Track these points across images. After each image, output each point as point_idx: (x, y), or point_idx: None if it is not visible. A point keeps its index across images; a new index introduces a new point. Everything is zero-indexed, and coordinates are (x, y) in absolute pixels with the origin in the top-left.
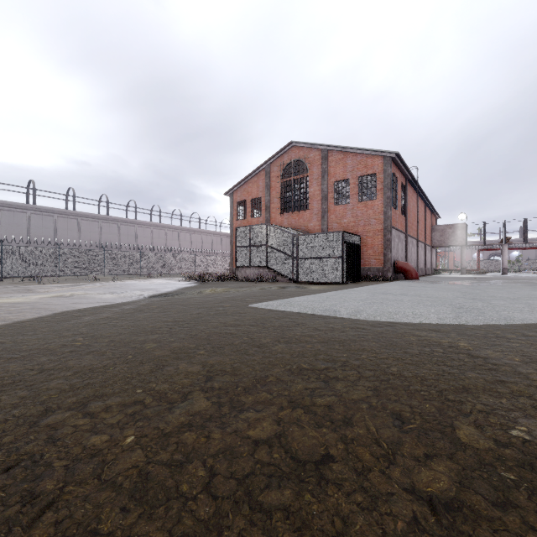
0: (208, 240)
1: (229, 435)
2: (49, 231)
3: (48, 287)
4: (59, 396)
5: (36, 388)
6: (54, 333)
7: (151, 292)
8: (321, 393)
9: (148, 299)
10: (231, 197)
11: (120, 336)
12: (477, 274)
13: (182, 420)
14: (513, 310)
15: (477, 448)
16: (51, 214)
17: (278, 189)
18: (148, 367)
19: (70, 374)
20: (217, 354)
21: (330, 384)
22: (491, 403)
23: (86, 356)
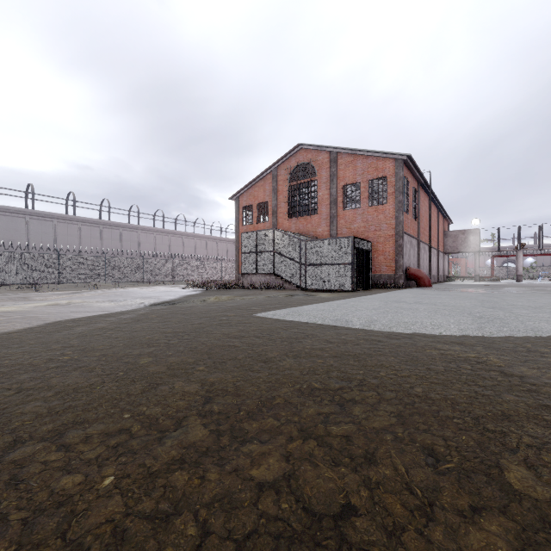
0: (213, 246)
1: (228, 475)
2: (49, 236)
3: (45, 295)
4: (34, 422)
5: (9, 412)
6: (41, 346)
7: (152, 300)
8: (337, 420)
9: (149, 308)
10: (236, 202)
11: (113, 349)
12: (490, 281)
13: (173, 455)
14: (539, 320)
15: (536, 499)
16: (51, 219)
17: (285, 193)
18: (139, 387)
19: (51, 395)
20: (218, 370)
21: (346, 408)
22: (539, 434)
23: (72, 372)
